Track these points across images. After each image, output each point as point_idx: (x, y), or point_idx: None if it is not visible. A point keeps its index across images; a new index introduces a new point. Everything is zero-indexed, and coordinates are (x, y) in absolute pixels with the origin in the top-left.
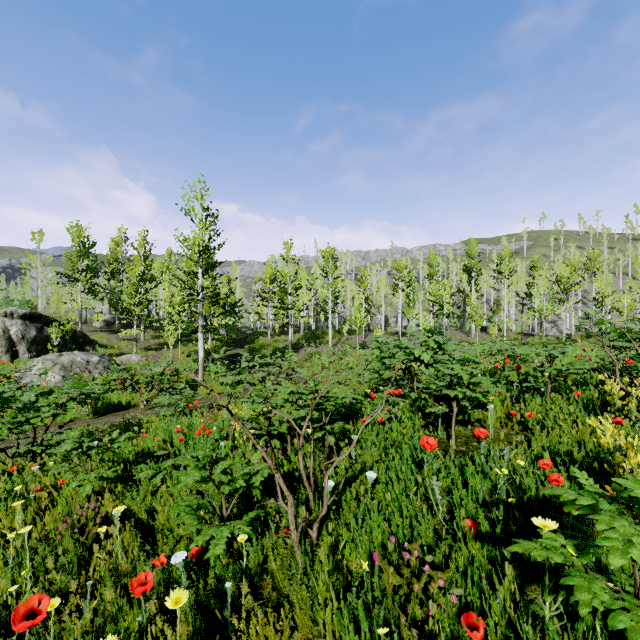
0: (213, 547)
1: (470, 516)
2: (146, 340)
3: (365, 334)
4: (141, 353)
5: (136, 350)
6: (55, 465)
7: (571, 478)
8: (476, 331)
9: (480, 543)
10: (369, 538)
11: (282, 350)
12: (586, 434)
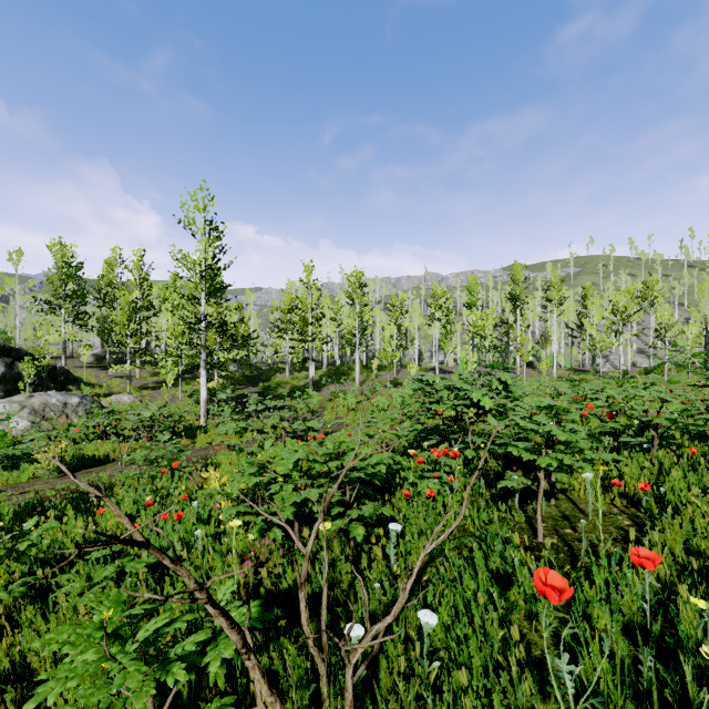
0: None
1: None
2: (143, 377)
3: (397, 370)
4: (135, 393)
5: (129, 389)
6: None
7: None
8: (521, 367)
9: None
10: None
11: (302, 389)
12: None
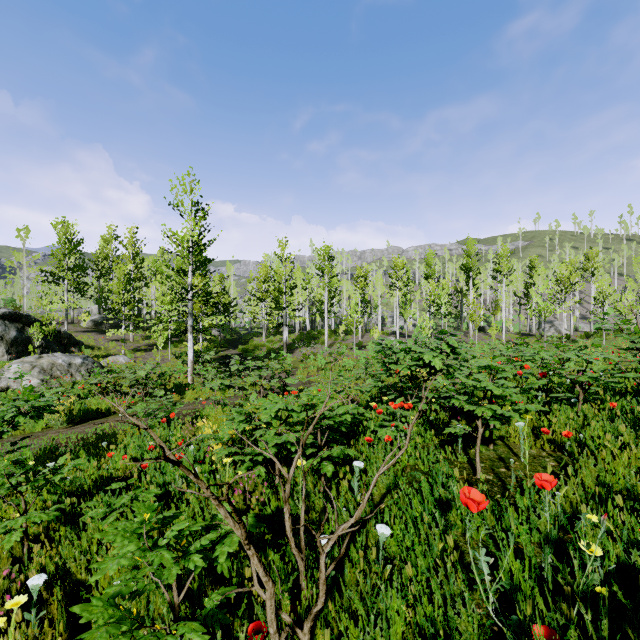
0: None
1: (527, 598)
2: (136, 341)
3: (361, 334)
4: (129, 354)
5: (124, 351)
6: None
7: None
8: (474, 331)
9: None
10: (385, 638)
11: (277, 351)
12: None
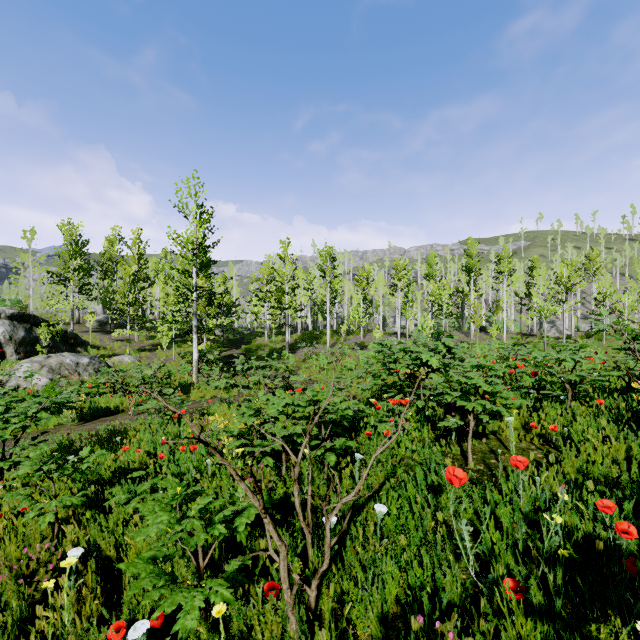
0: (183, 615)
1: (504, 564)
2: (140, 341)
3: (363, 334)
4: (134, 354)
5: (129, 351)
6: (8, 493)
7: (625, 515)
8: (475, 331)
9: (532, 619)
10: (381, 596)
11: (279, 351)
12: (621, 451)
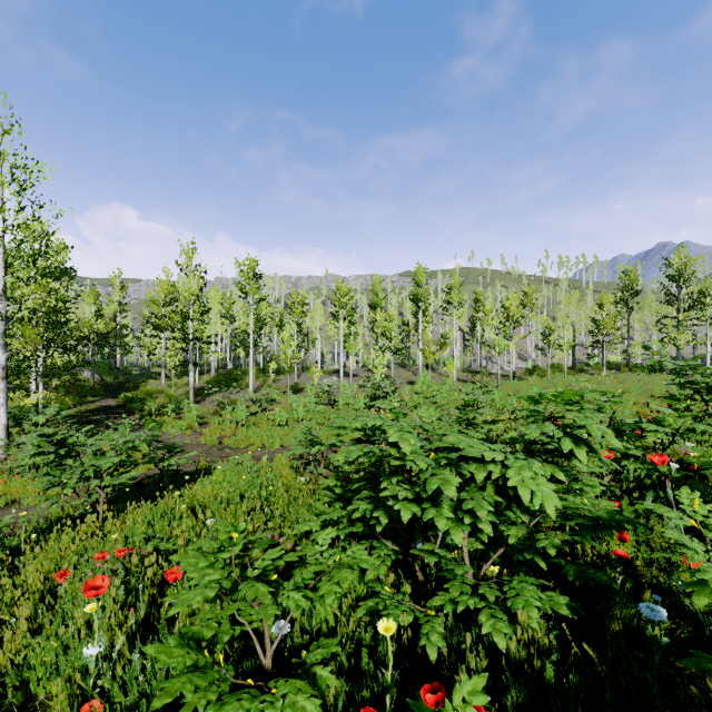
0: None
1: None
2: None
3: (297, 374)
4: None
5: None
6: None
7: None
8: (422, 369)
9: None
10: None
11: (180, 399)
12: None
